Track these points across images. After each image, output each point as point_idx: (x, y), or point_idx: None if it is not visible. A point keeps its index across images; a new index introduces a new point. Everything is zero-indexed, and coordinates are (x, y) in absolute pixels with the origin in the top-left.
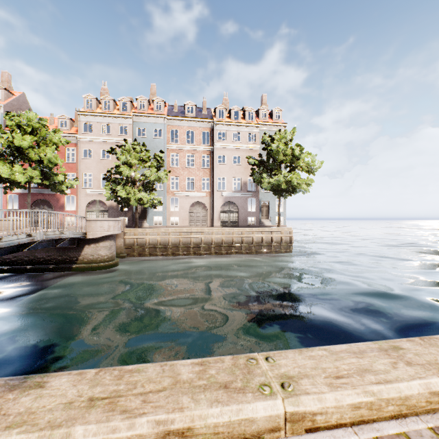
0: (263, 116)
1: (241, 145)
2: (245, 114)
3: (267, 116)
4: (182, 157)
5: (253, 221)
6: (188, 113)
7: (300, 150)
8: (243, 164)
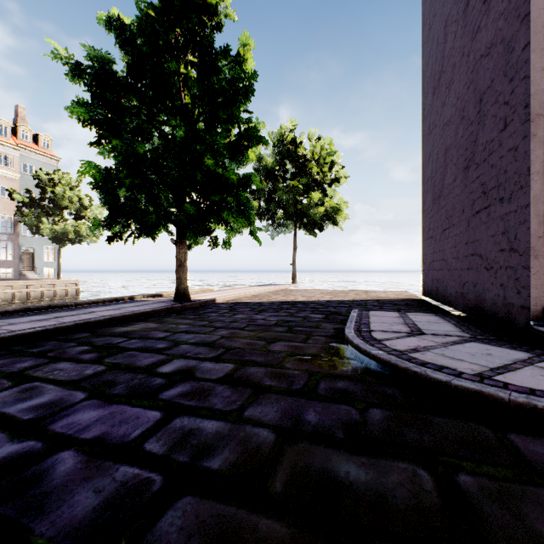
0: (24, 136)
1: None
2: None
3: (30, 140)
4: None
5: (5, 274)
6: None
7: (90, 201)
8: None
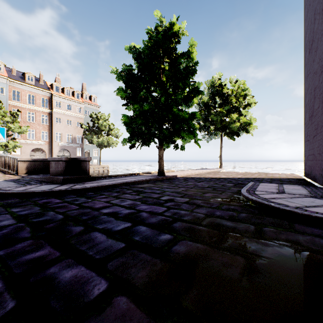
0: (85, 97)
1: (73, 113)
2: (74, 93)
3: (88, 98)
4: (23, 113)
5: None
6: (29, 80)
7: (113, 126)
8: (74, 126)
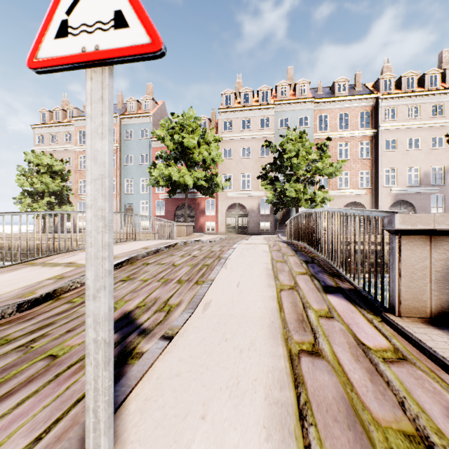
0: None
1: (421, 121)
2: (422, 79)
3: None
4: (332, 147)
5: None
6: (339, 92)
7: None
8: (423, 149)
